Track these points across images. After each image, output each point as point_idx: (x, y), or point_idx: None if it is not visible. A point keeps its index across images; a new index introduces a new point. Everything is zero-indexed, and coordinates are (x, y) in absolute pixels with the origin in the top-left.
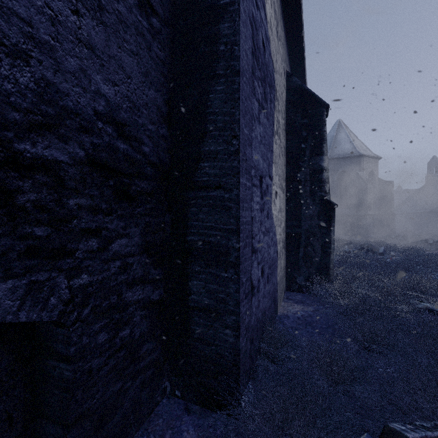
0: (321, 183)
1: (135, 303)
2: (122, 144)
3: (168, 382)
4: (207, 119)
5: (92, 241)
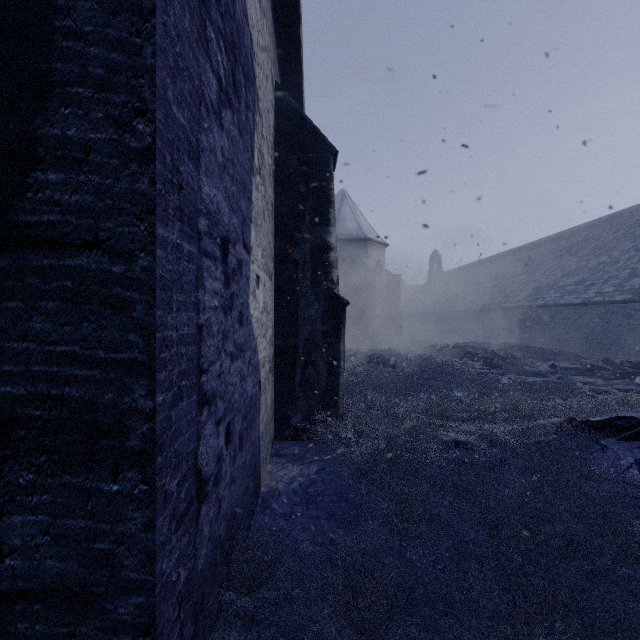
0: (328, 267)
1: None
2: None
3: None
4: (54, 46)
5: None
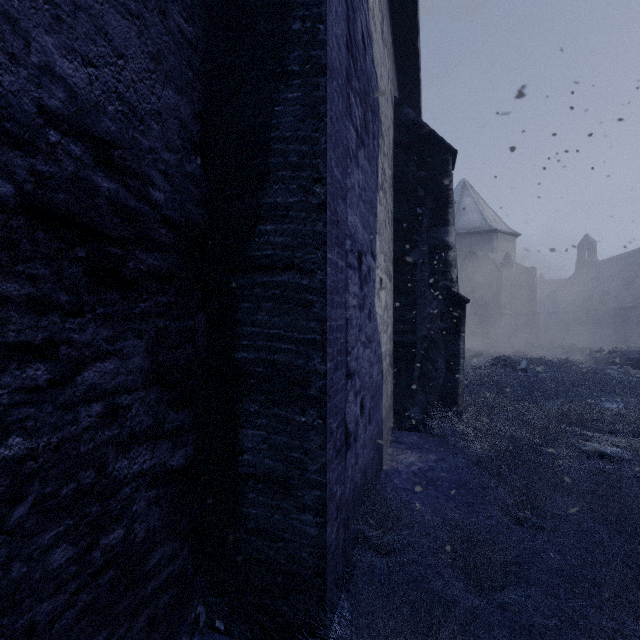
0: (446, 266)
1: (136, 478)
2: (107, 181)
3: (202, 606)
4: (270, 149)
5: (35, 368)
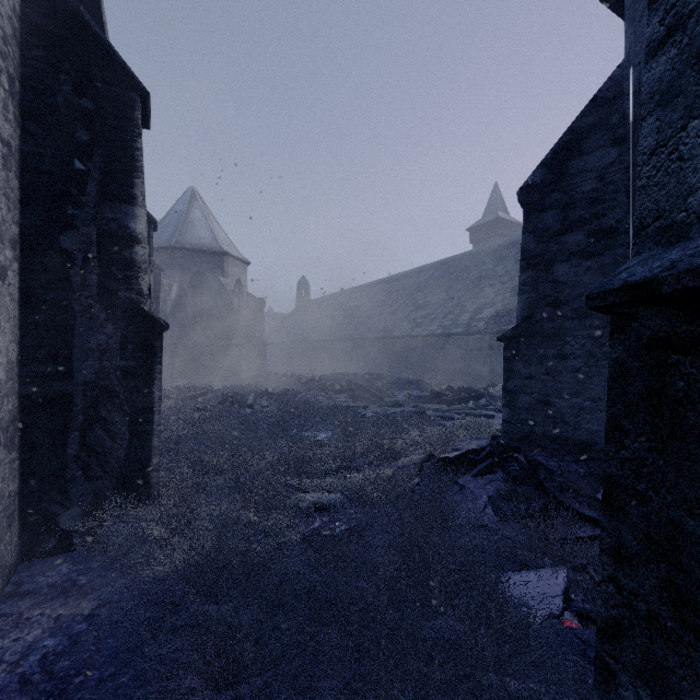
0: (131, 269)
1: None
2: None
3: None
4: None
5: None
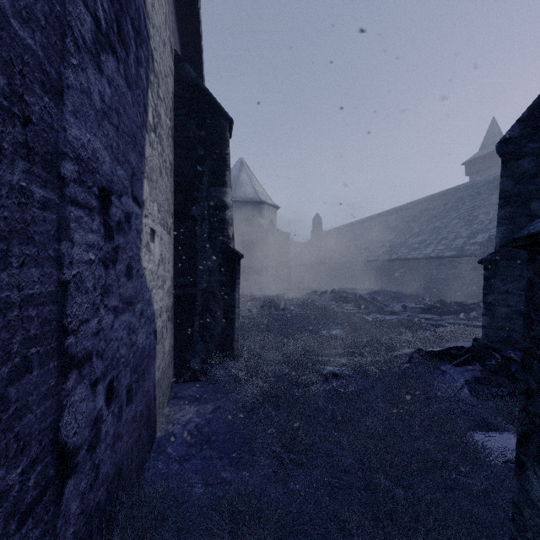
0: (224, 224)
1: None
2: None
3: None
4: None
5: None
